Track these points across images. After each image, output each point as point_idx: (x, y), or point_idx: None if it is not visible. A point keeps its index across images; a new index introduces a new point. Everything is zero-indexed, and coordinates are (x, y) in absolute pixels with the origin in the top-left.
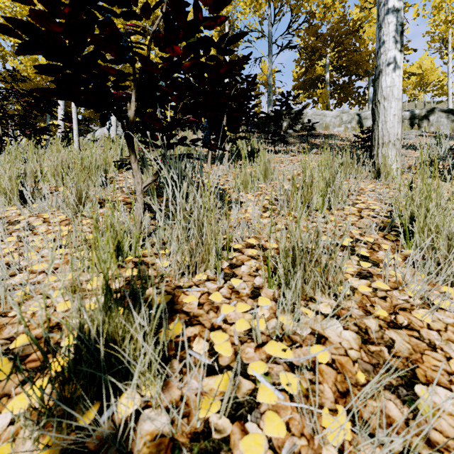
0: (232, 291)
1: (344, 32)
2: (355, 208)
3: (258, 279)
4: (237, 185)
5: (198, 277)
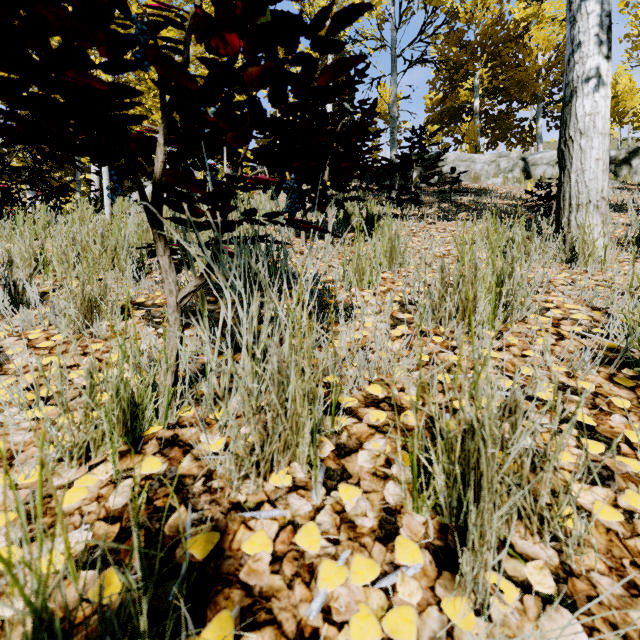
0: (341, 519)
1: (501, 39)
2: (547, 319)
3: (392, 486)
4: (347, 278)
5: (276, 481)
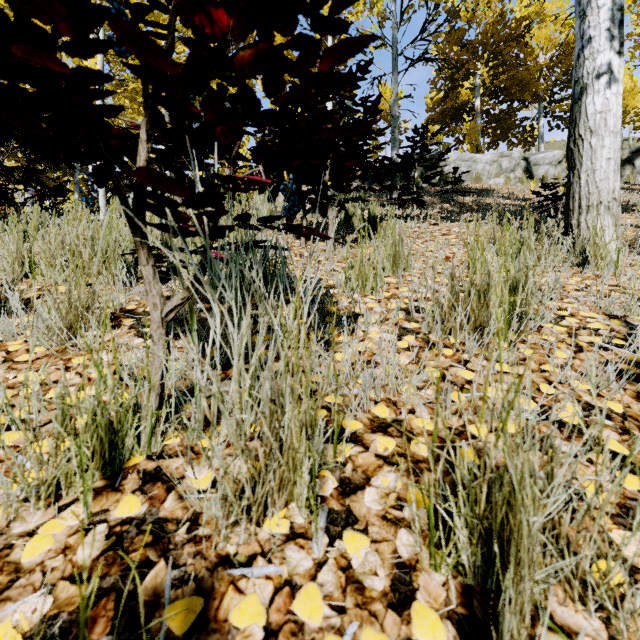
0: (346, 578)
1: (503, 38)
2: (563, 329)
3: (405, 534)
4: (350, 283)
5: (271, 527)
